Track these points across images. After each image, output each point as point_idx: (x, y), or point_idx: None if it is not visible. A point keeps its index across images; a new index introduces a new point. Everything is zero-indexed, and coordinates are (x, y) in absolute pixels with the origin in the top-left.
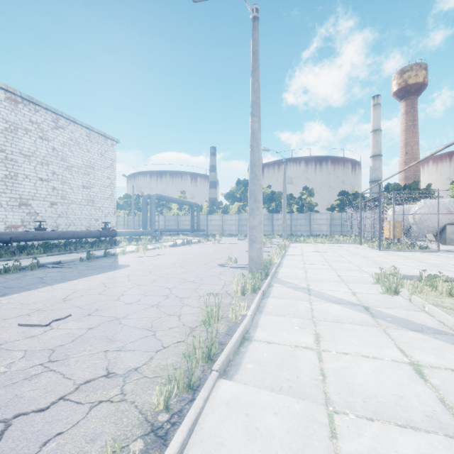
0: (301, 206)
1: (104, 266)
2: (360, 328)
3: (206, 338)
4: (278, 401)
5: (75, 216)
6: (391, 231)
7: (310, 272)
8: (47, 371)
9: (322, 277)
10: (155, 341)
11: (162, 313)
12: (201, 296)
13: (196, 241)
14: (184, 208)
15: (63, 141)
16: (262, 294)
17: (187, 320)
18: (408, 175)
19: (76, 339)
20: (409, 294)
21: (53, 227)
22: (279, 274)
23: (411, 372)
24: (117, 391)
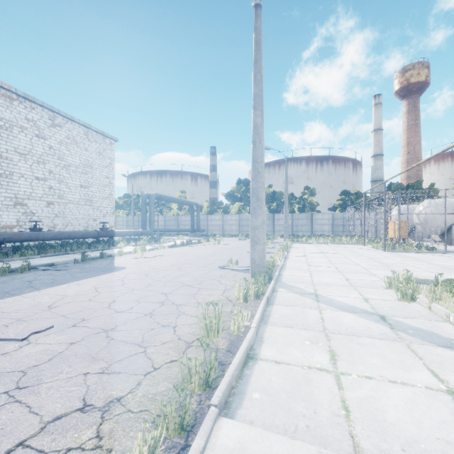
0: (302, 206)
1: (99, 268)
2: (380, 343)
3: (203, 361)
4: (294, 450)
5: (73, 216)
6: (396, 231)
7: (315, 274)
8: (11, 402)
9: (329, 281)
10: (145, 360)
11: (156, 324)
12: (200, 302)
13: (196, 241)
14: (184, 208)
15: (60, 139)
16: (266, 300)
17: (183, 333)
18: (410, 175)
19: (54, 357)
20: (429, 302)
21: (50, 227)
22: (283, 278)
23: (453, 405)
24: (92, 432)
